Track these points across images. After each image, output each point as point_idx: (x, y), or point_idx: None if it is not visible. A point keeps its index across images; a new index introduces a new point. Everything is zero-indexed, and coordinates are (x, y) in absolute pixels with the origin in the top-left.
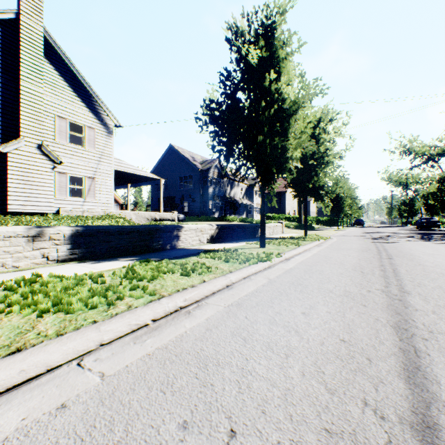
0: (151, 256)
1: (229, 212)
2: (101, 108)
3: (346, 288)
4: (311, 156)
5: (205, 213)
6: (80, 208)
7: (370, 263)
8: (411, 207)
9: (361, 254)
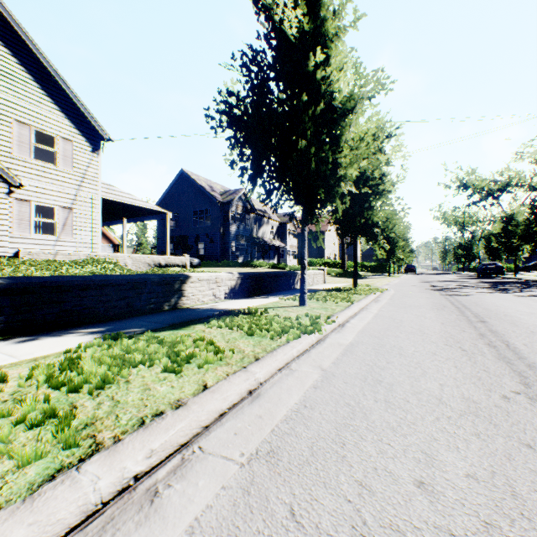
0: (132, 323)
1: (256, 256)
2: (82, 113)
3: (463, 392)
4: (364, 183)
5: (226, 257)
6: (50, 250)
7: (463, 330)
8: (469, 251)
9: (438, 314)
